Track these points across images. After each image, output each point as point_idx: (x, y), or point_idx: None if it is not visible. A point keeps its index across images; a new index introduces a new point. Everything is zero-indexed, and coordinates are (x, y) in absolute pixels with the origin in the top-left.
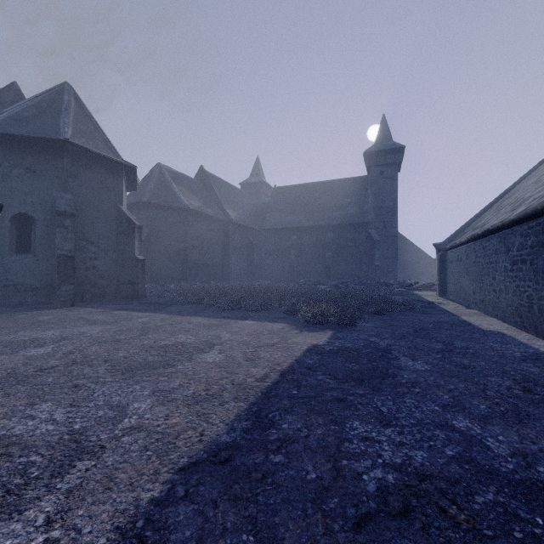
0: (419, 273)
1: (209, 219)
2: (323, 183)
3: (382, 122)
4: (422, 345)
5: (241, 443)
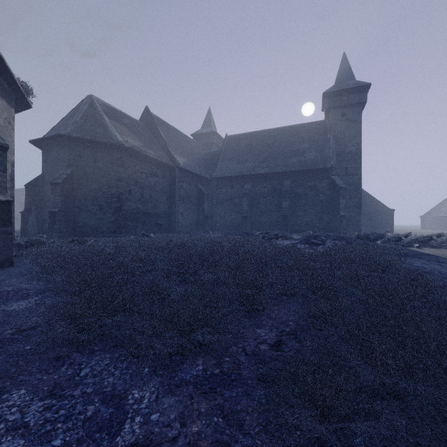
0: (375, 224)
1: (152, 163)
2: (277, 129)
3: (343, 61)
4: None
5: None
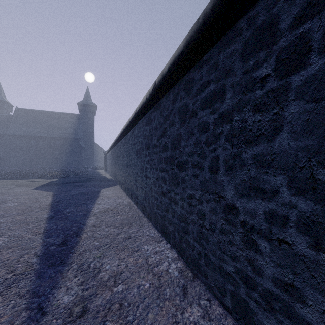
0: None
1: None
2: (53, 112)
3: (87, 90)
4: (83, 179)
5: (43, 186)
